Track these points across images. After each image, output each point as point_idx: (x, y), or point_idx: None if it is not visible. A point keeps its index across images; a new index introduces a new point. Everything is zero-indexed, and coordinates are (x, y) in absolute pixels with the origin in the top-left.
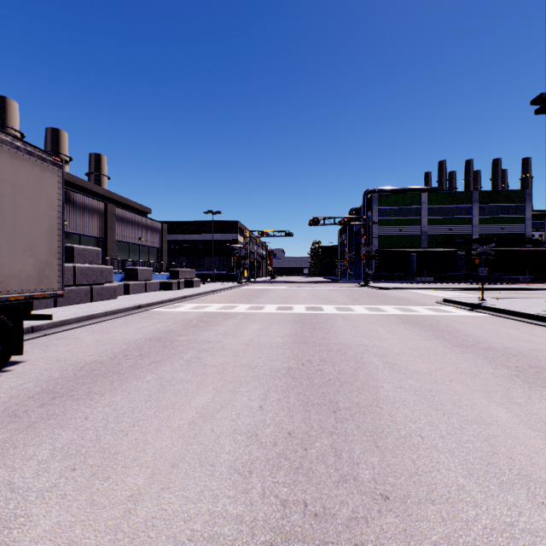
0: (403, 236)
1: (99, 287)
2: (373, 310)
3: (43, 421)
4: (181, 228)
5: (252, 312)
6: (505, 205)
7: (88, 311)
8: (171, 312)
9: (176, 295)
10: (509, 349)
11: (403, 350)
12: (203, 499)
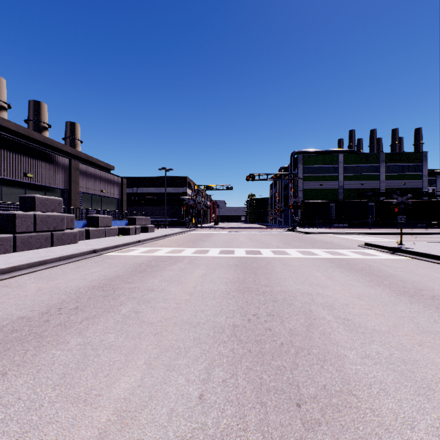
0: (323, 190)
1: (59, 233)
2: (306, 253)
3: None
4: (139, 182)
5: (198, 256)
6: (406, 164)
7: (43, 256)
8: (123, 256)
9: (131, 240)
10: None
11: (349, 299)
12: None
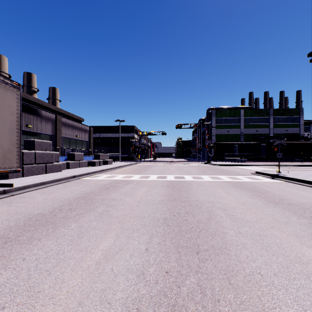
0: (229, 135)
1: (50, 165)
2: (214, 178)
3: None
4: (101, 130)
5: (142, 180)
6: (288, 117)
7: (42, 180)
8: (93, 180)
9: (97, 169)
10: (303, 204)
11: (236, 205)
12: None
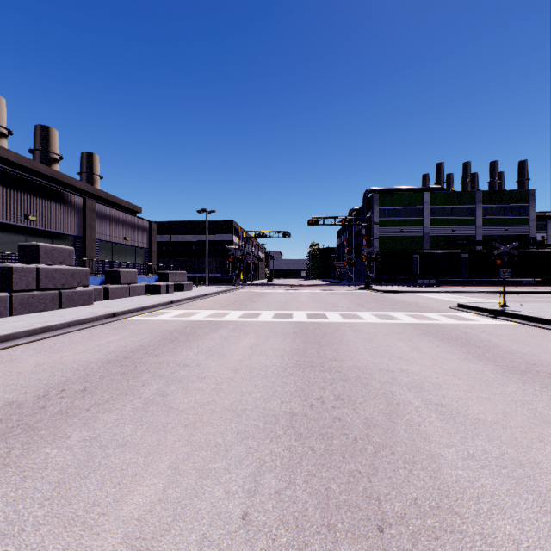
0: (404, 237)
1: (70, 292)
2: (383, 317)
3: None
4: (174, 228)
5: (246, 321)
6: (509, 205)
7: (46, 322)
8: (150, 321)
9: (161, 300)
10: None
11: (442, 378)
12: None
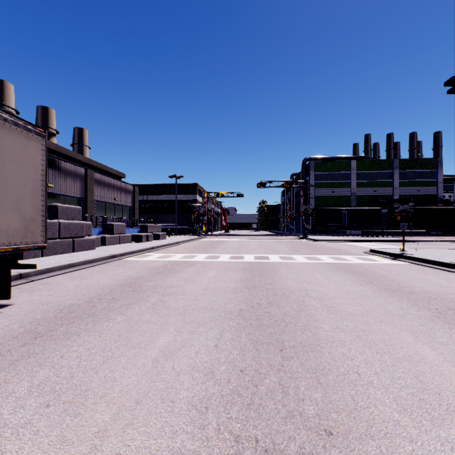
0: (335, 197)
1: (80, 240)
2: (311, 259)
3: (23, 360)
4: (150, 190)
5: (209, 261)
6: (420, 170)
7: (70, 260)
8: (140, 261)
9: (145, 246)
10: (429, 293)
11: (338, 294)
12: (163, 435)
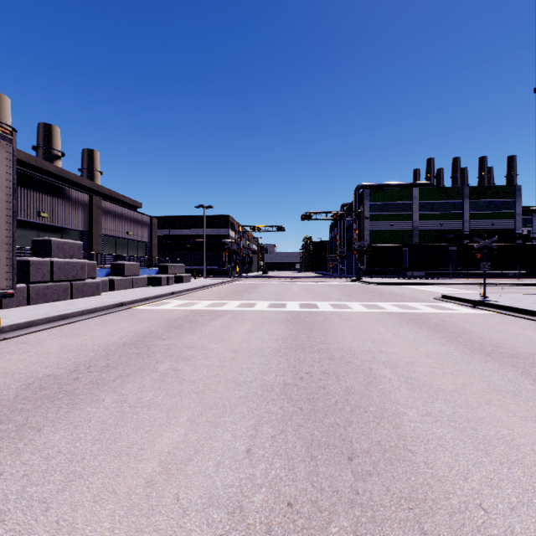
0: (394, 231)
1: (80, 283)
2: (370, 307)
3: None
4: (172, 222)
5: (243, 310)
6: (495, 200)
7: (62, 310)
8: (155, 310)
9: (163, 291)
10: None
11: (416, 357)
12: None
